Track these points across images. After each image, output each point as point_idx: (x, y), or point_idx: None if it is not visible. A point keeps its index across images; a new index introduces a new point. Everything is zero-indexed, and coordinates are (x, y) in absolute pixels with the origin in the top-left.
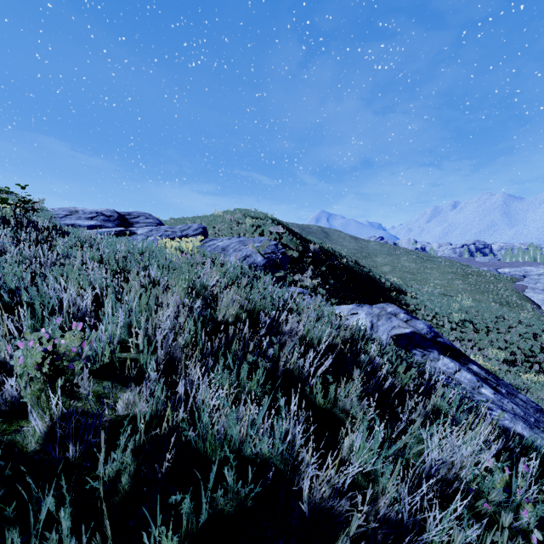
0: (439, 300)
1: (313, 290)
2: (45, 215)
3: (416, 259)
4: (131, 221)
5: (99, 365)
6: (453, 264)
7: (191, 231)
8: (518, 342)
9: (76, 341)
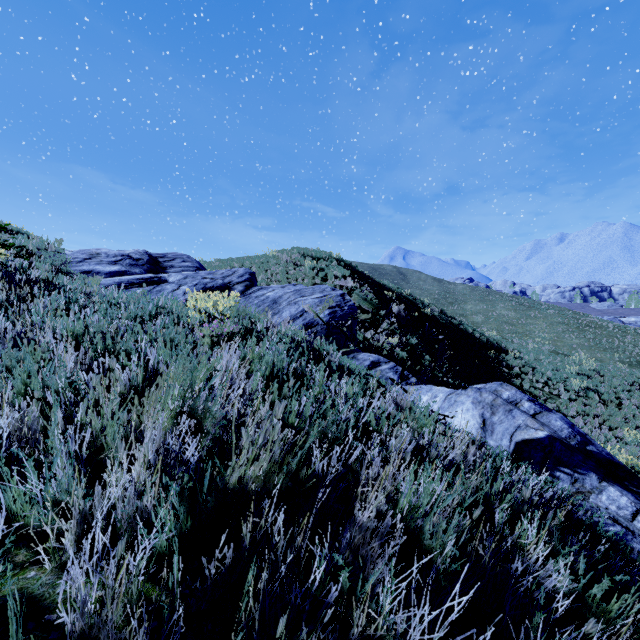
0: (549, 360)
1: (390, 352)
2: (58, 259)
3: (515, 306)
4: (164, 265)
5: None
6: (564, 313)
7: (236, 278)
8: None
9: None
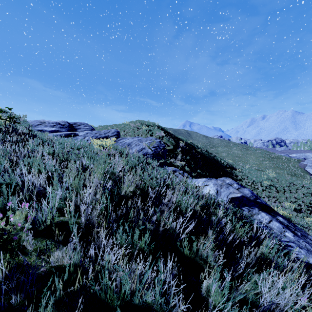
0: (255, 173)
1: (181, 168)
2: (26, 124)
3: (241, 149)
4: (76, 127)
5: (44, 227)
6: (263, 152)
7: (110, 133)
8: (302, 198)
9: (23, 216)
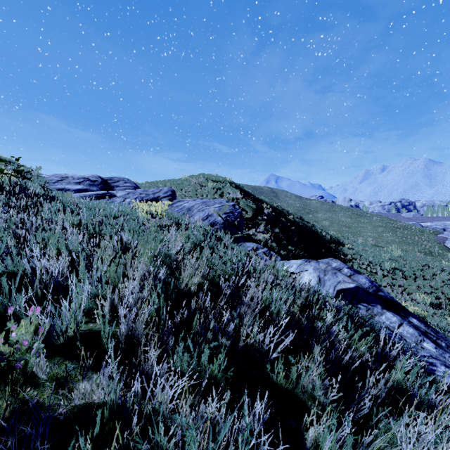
0: (371, 250)
1: (265, 243)
2: (40, 181)
3: (351, 215)
4: (112, 185)
5: (64, 340)
6: (383, 219)
7: (162, 194)
8: (442, 288)
9: (32, 327)
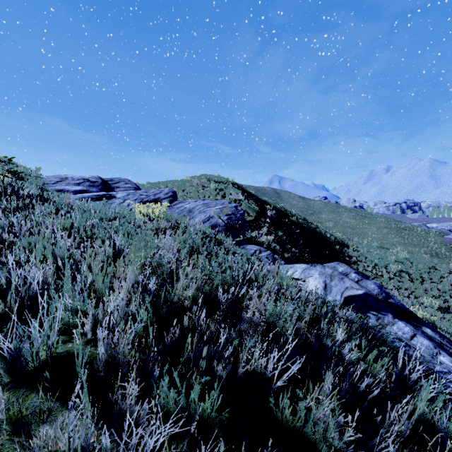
0: (377, 252)
1: (268, 245)
2: (39, 182)
3: (355, 216)
4: (112, 186)
5: (34, 366)
6: (388, 220)
7: (163, 195)
8: (450, 291)
9: None
